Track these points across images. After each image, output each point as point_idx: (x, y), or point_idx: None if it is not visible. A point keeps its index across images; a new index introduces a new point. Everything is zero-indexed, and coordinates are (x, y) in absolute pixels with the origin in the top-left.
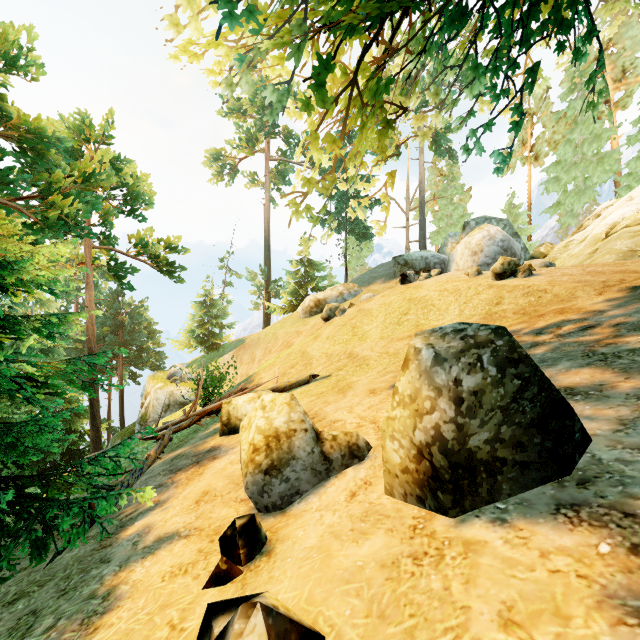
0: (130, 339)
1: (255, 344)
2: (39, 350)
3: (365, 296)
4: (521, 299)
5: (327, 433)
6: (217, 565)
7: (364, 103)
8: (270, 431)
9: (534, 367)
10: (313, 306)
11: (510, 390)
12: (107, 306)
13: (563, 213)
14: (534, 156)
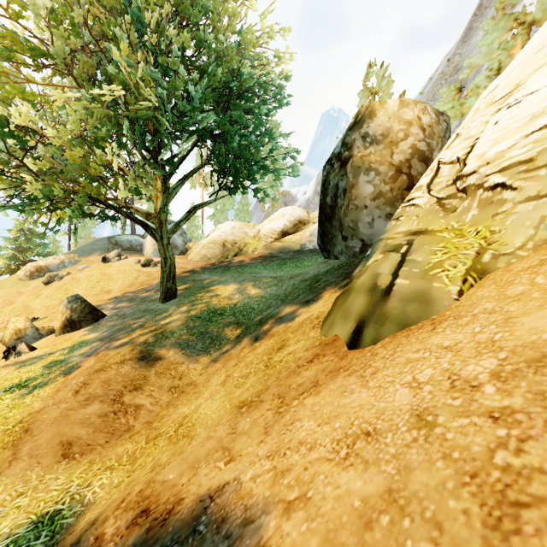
0: None
1: None
2: None
3: (81, 267)
4: (145, 278)
5: (41, 328)
6: (5, 354)
7: (59, 216)
8: (18, 328)
9: (88, 303)
10: (35, 271)
11: (83, 307)
12: None
13: (216, 221)
14: (204, 184)
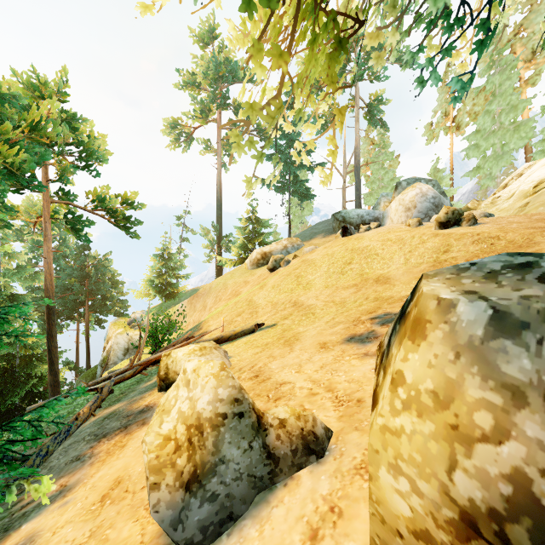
0: (95, 289)
1: (207, 293)
2: (2, 299)
3: (308, 248)
4: (471, 246)
5: (272, 415)
6: None
7: (317, 1)
8: (190, 417)
9: None
10: (260, 258)
11: None
12: (74, 259)
13: (482, 176)
14: (456, 126)
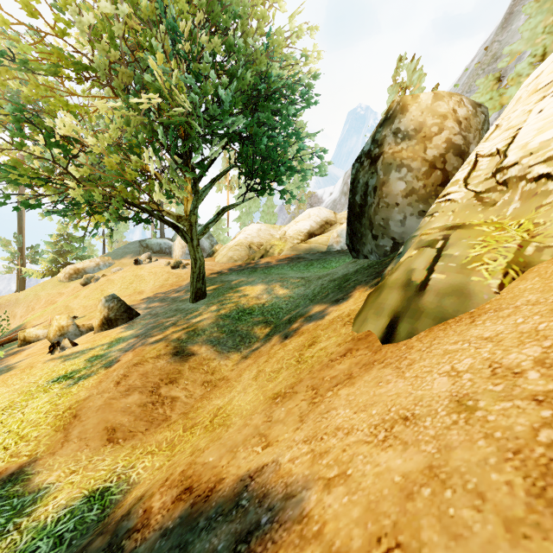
0: None
1: (14, 304)
2: None
3: (114, 269)
4: (174, 279)
5: (81, 325)
6: (51, 349)
7: (96, 220)
8: (61, 325)
9: (124, 302)
10: (73, 273)
11: (119, 306)
12: None
13: (242, 223)
14: (230, 187)
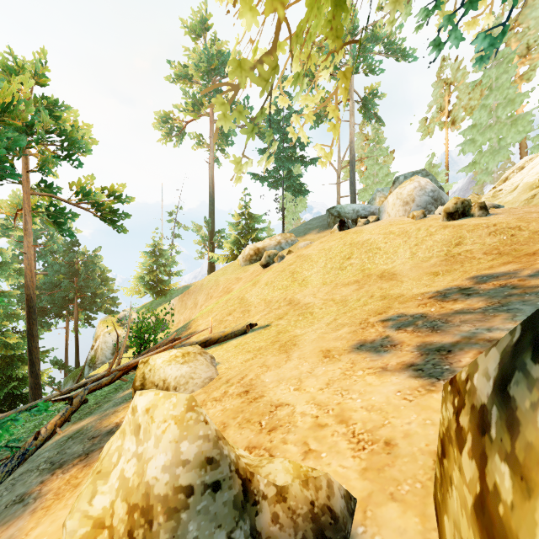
0: (85, 286)
1: (198, 290)
2: None
3: (302, 244)
4: (488, 238)
5: (265, 479)
6: None
7: None
8: (134, 492)
9: None
10: (253, 254)
11: None
12: (62, 255)
13: (478, 171)
14: (451, 121)
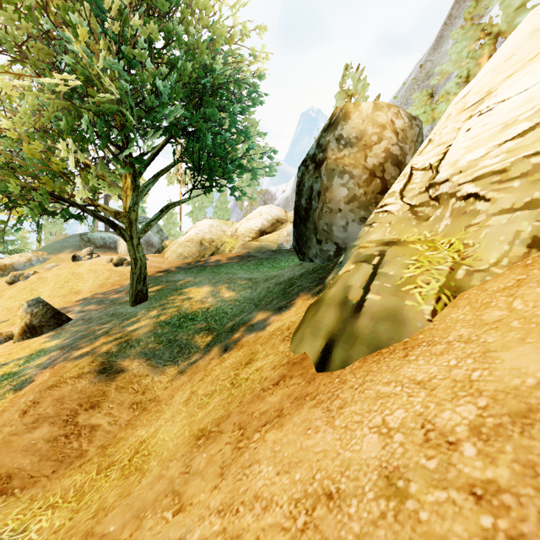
0: None
1: None
2: None
3: (49, 265)
4: (117, 277)
5: None
6: None
7: (19, 213)
8: None
9: (51, 306)
10: None
11: (45, 311)
12: None
13: (194, 218)
14: (182, 181)
